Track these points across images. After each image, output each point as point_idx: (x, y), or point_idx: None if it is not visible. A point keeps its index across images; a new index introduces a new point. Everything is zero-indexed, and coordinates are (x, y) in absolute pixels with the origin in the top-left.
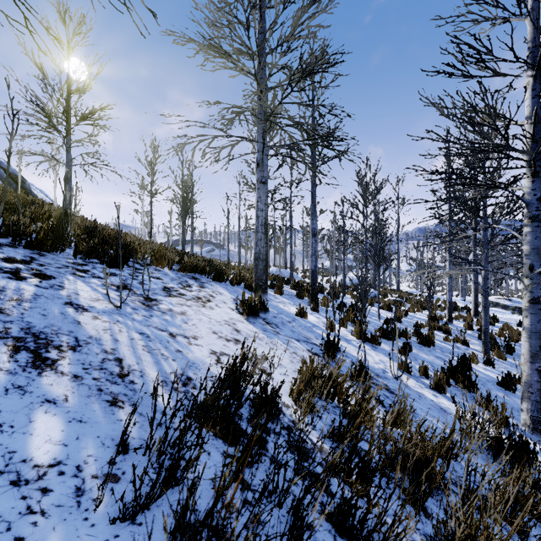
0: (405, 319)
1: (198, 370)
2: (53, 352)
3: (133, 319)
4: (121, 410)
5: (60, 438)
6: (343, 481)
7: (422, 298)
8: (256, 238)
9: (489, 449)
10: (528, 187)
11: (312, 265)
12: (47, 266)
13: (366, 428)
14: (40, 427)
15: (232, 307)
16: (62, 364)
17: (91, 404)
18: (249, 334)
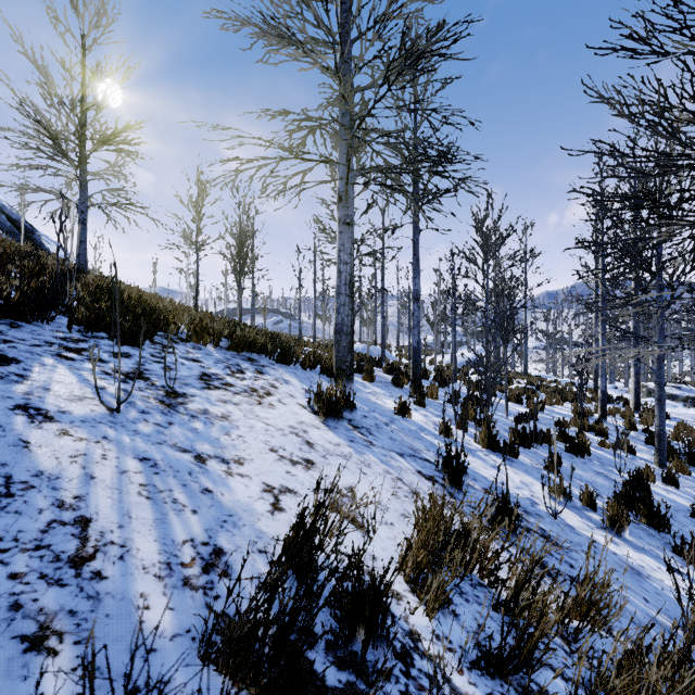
0: (541, 414)
1: (237, 530)
2: None
3: (136, 431)
4: (49, 661)
5: None
6: None
7: (558, 385)
8: (338, 303)
9: None
10: None
11: (414, 341)
12: (16, 343)
13: (547, 648)
14: None
15: (303, 403)
16: None
17: None
18: (328, 449)
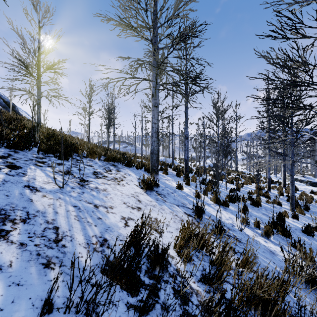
0: (242, 189)
1: (112, 232)
2: (8, 225)
3: (71, 195)
4: (52, 271)
5: None
6: None
7: (251, 176)
8: (151, 141)
9: (306, 282)
10: None
11: (185, 156)
12: (18, 160)
13: (227, 275)
14: None
15: (137, 184)
16: (13, 234)
17: (30, 267)
18: (147, 203)
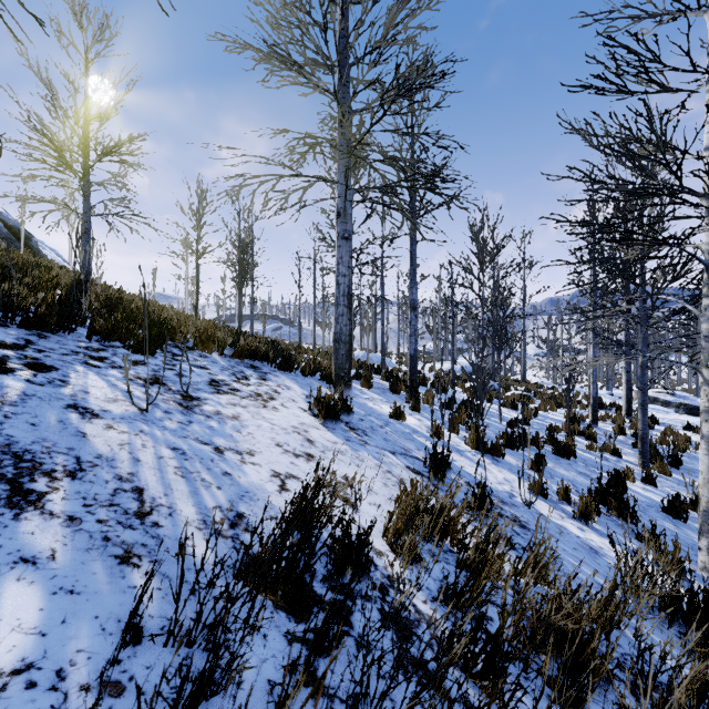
0: (534, 420)
1: (253, 502)
2: (41, 482)
3: (165, 427)
4: (135, 570)
5: (36, 622)
6: (463, 671)
7: (556, 392)
8: (336, 313)
9: (662, 609)
10: (708, 243)
11: (411, 349)
12: (49, 353)
13: (493, 587)
14: (7, 605)
15: (304, 407)
16: (53, 500)
17: (91, 562)
18: (327, 446)
